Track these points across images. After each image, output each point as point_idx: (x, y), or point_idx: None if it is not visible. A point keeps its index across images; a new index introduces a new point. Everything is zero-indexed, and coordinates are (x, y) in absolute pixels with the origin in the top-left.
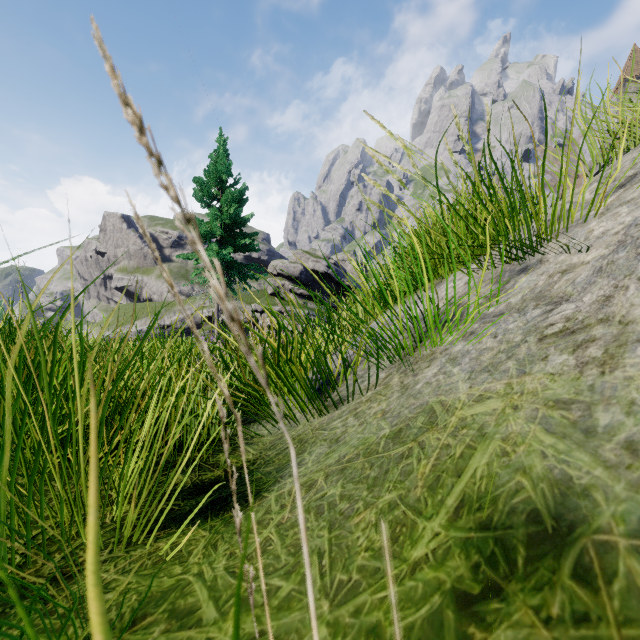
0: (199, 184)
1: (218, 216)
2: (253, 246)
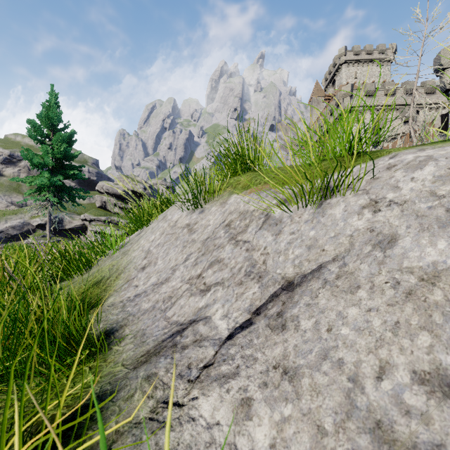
0: (32, 125)
1: (50, 151)
2: (80, 175)
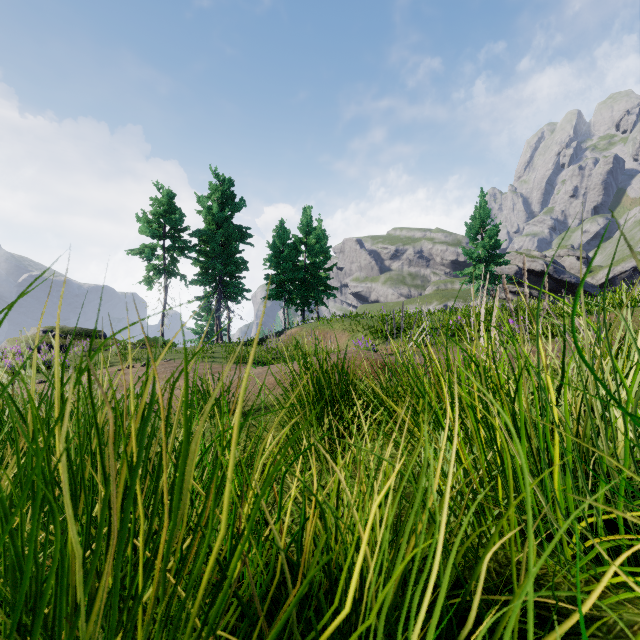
0: (468, 227)
1: (483, 246)
2: (506, 262)
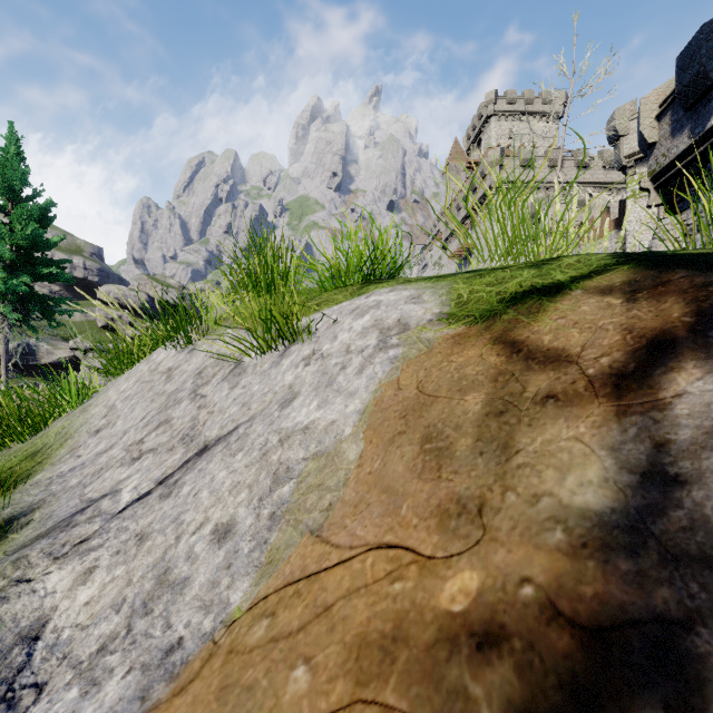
0: None
1: (6, 235)
2: (63, 276)
